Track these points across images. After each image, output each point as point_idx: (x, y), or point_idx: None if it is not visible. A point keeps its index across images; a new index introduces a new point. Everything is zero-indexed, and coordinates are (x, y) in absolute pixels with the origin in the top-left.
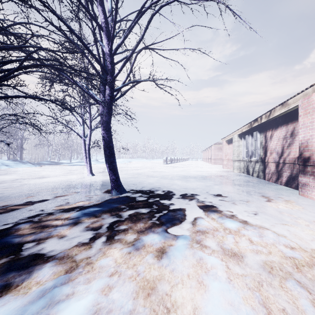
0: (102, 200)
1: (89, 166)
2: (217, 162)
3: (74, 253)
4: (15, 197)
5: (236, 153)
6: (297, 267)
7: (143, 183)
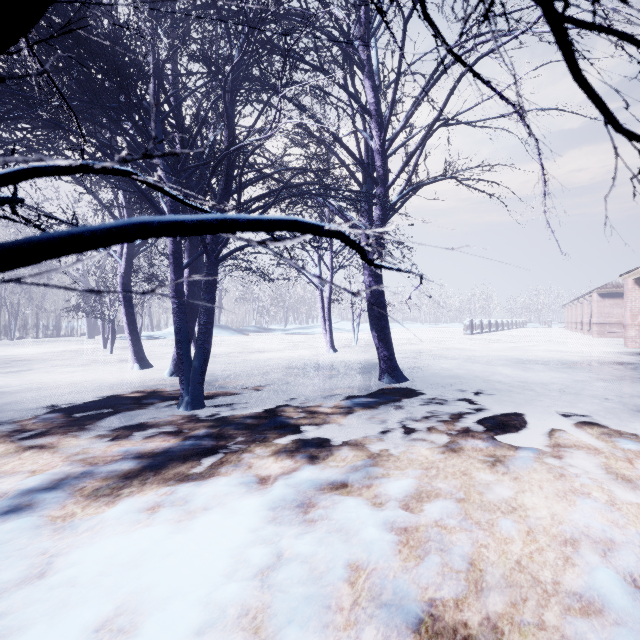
0: (370, 389)
1: (329, 335)
2: (608, 331)
3: (367, 442)
4: (248, 375)
5: None
6: None
7: (431, 369)
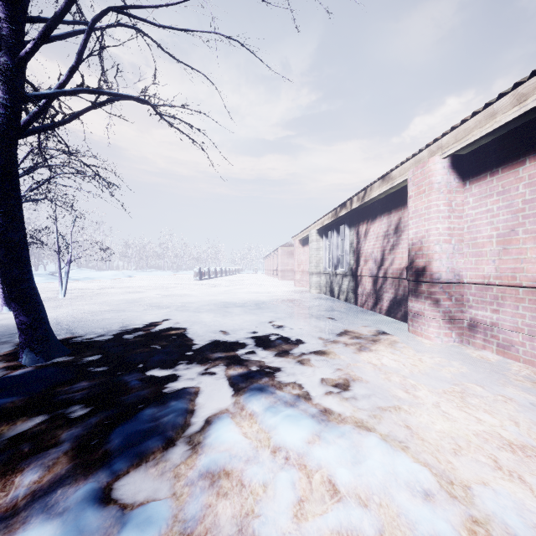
0: None
1: (1, 289)
2: (286, 275)
3: None
4: None
5: (315, 260)
6: None
7: (129, 324)
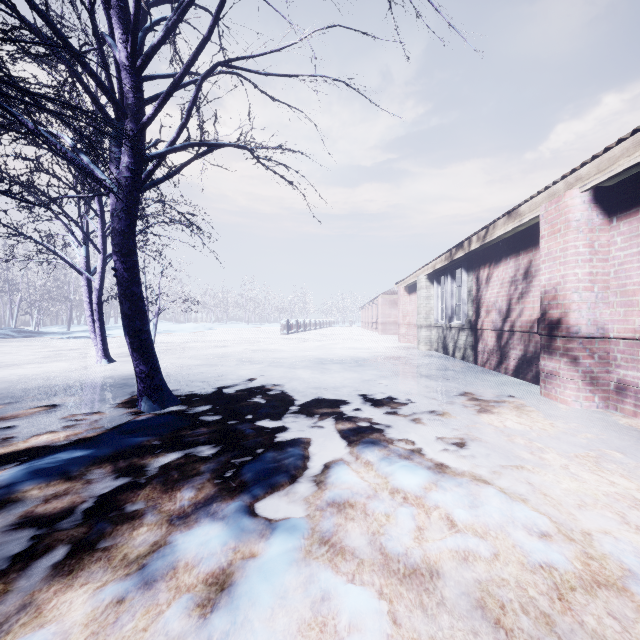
0: (107, 427)
1: (100, 341)
2: (388, 329)
3: None
4: None
5: (424, 311)
6: (559, 596)
7: (226, 379)
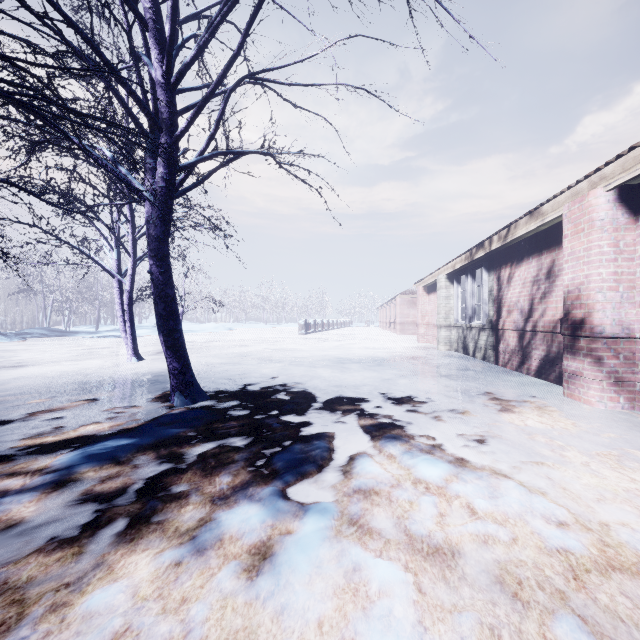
0: (145, 419)
1: (131, 340)
2: (406, 329)
3: (25, 576)
4: None
5: (444, 311)
6: (574, 576)
7: (249, 377)
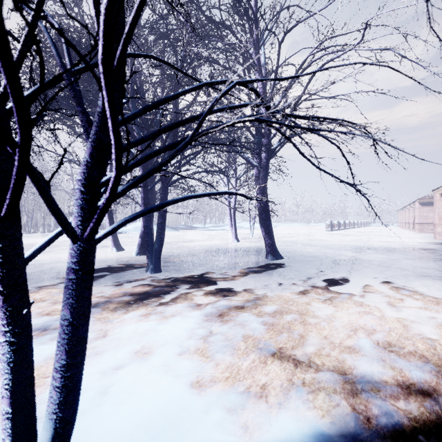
0: (259, 263)
1: (234, 231)
2: (426, 228)
3: (256, 289)
4: (184, 255)
5: None
6: None
7: (299, 252)
